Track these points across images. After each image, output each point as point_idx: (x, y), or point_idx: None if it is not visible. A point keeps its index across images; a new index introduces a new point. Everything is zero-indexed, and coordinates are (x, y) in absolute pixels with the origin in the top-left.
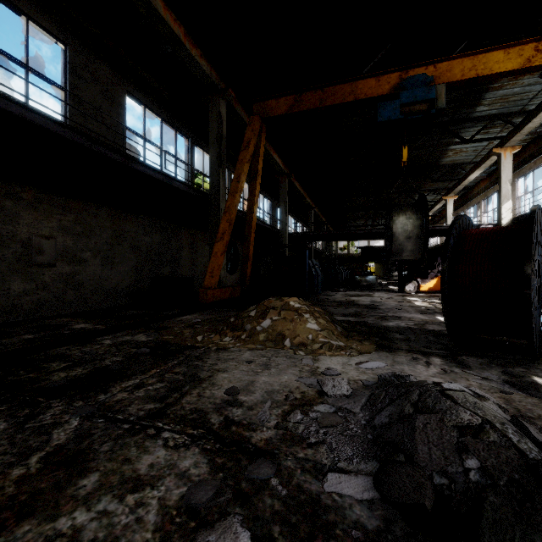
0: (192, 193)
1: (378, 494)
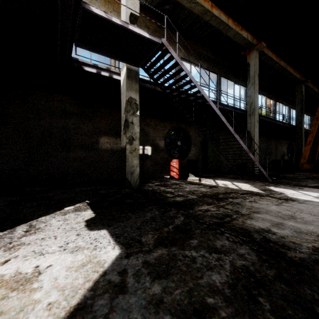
0: (290, 126)
1: None
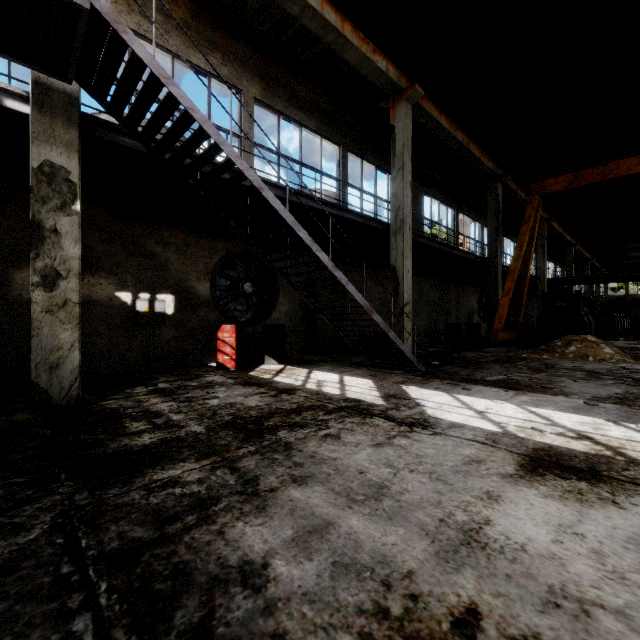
0: (477, 260)
1: None
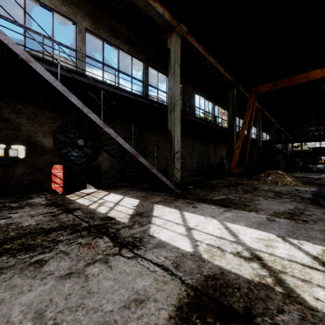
0: (223, 129)
1: (312, 196)
